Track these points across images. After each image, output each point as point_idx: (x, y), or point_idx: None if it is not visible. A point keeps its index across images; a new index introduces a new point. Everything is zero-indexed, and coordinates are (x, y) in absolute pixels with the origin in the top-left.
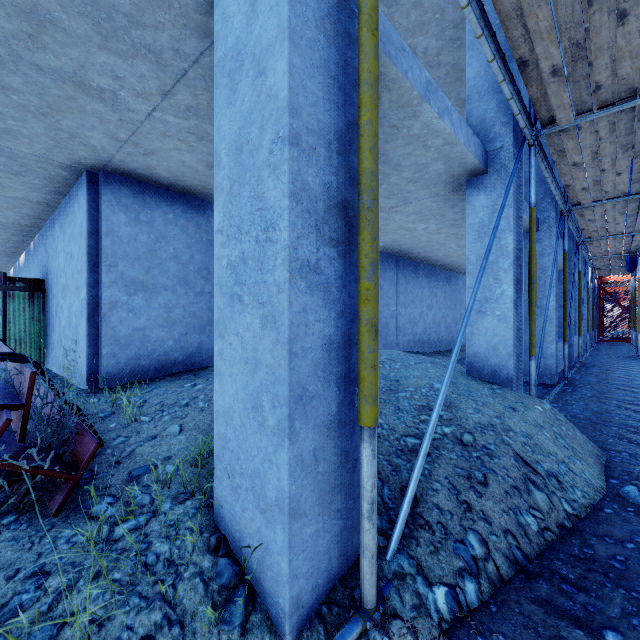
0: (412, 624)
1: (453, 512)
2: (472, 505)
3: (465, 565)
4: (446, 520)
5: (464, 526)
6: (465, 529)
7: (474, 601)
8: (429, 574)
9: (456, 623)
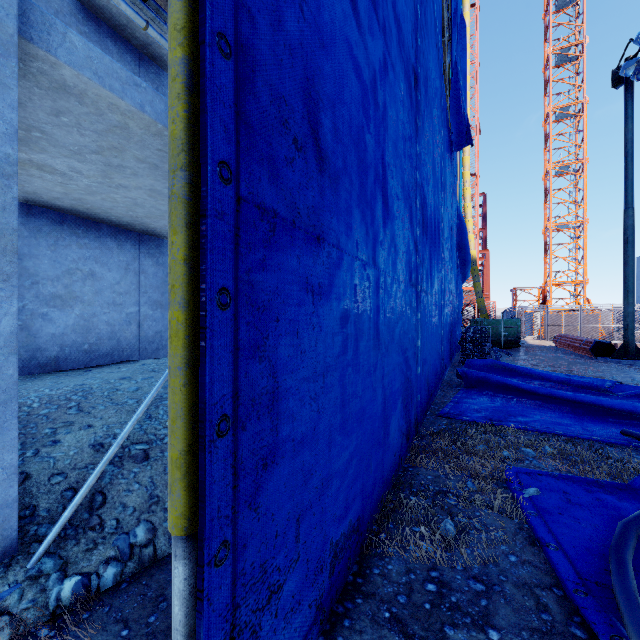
0: (20, 618)
1: (137, 508)
2: (163, 499)
3: (117, 554)
4: (125, 516)
5: (141, 519)
6: (139, 522)
7: (109, 583)
8: (72, 569)
9: (75, 606)
